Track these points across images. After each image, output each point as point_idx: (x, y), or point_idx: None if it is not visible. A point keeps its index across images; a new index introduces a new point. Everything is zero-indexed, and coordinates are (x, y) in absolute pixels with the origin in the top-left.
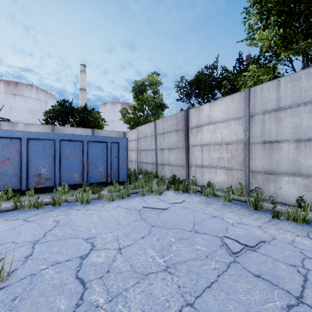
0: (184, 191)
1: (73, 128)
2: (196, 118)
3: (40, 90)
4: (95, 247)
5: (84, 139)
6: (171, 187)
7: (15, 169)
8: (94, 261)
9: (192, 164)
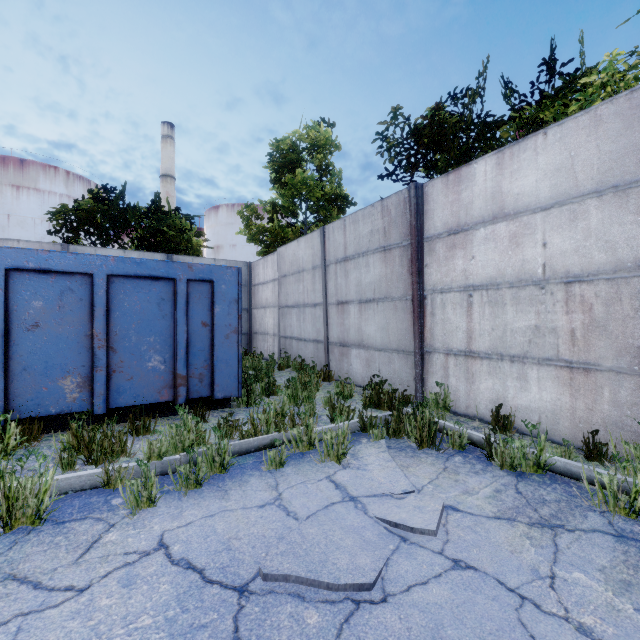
0: (421, 444)
1: (119, 252)
2: (449, 207)
3: (74, 178)
4: None
5: (94, 269)
6: (374, 424)
7: None
8: None
9: (435, 345)
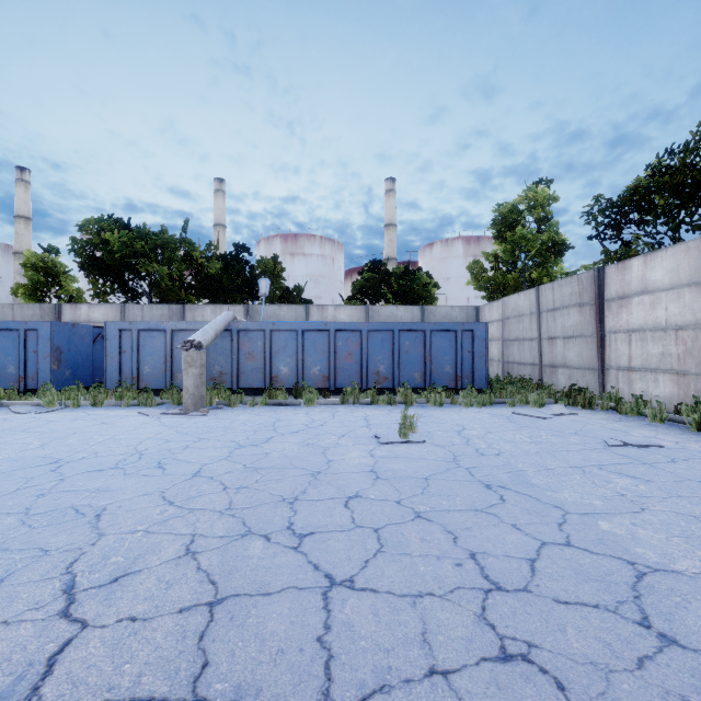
0: (584, 407)
1: (394, 307)
2: (618, 283)
3: (325, 240)
4: (466, 429)
5: (426, 328)
6: (562, 400)
7: (356, 365)
8: (469, 433)
9: (611, 364)
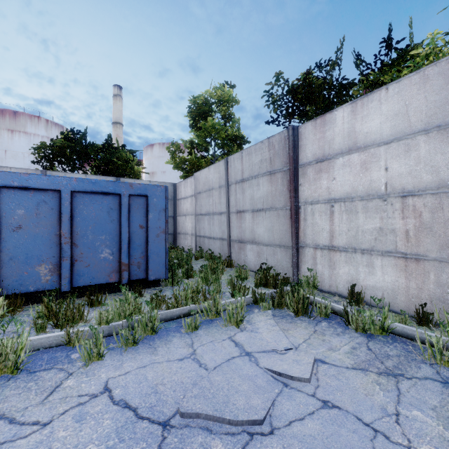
0: (297, 313)
1: (82, 176)
2: (317, 142)
3: (51, 124)
4: None
5: (62, 187)
6: (263, 298)
7: None
8: None
9: (307, 241)
